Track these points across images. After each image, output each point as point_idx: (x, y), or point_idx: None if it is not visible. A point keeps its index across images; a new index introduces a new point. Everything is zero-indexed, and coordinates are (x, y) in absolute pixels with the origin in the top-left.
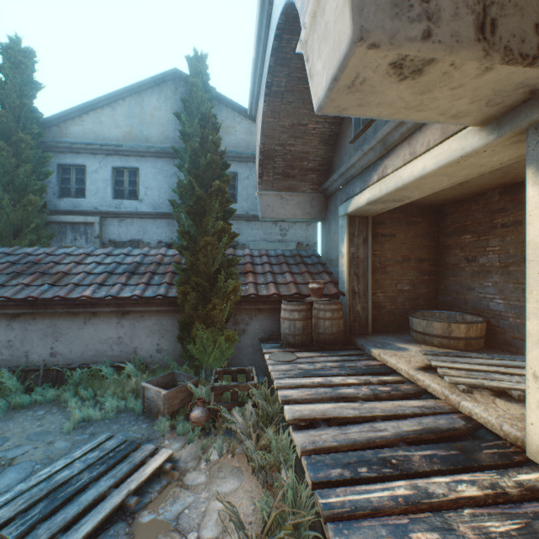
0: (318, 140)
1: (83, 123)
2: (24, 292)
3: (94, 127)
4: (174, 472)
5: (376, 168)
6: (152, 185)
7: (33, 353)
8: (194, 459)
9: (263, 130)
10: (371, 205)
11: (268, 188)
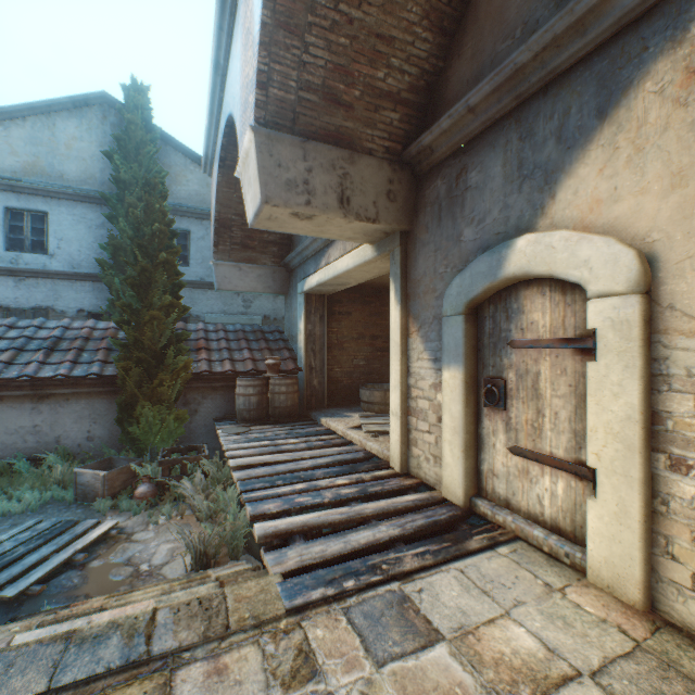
0: None
1: None
2: None
3: None
4: (122, 535)
5: (324, 255)
6: (68, 237)
7: None
8: (142, 525)
9: (218, 198)
10: (322, 287)
11: (225, 258)
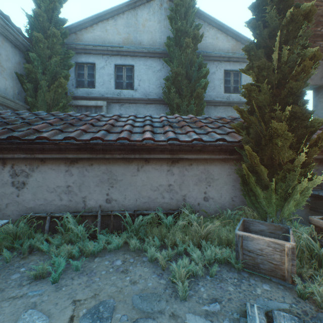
0: None
1: (93, 31)
2: (85, 136)
3: (101, 34)
4: None
5: None
6: (143, 78)
7: (89, 199)
8: None
9: None
10: None
11: None
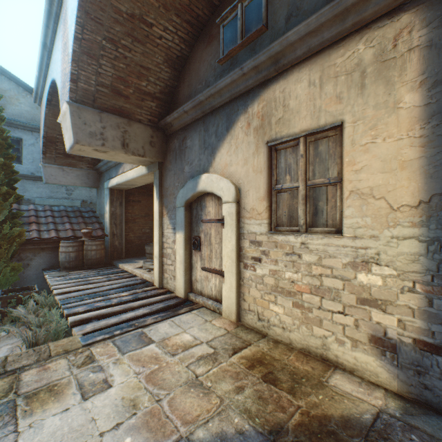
0: None
1: None
2: None
3: None
4: None
5: (121, 167)
6: None
7: None
8: None
9: (46, 123)
10: (120, 186)
11: (51, 162)
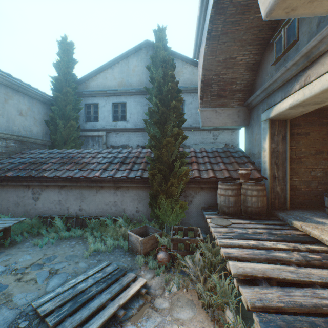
0: (244, 68)
1: (97, 79)
2: (66, 173)
3: (103, 81)
4: (147, 295)
5: (298, 79)
6: (133, 112)
7: (70, 208)
8: (160, 288)
9: (203, 65)
10: (292, 109)
11: (206, 106)
